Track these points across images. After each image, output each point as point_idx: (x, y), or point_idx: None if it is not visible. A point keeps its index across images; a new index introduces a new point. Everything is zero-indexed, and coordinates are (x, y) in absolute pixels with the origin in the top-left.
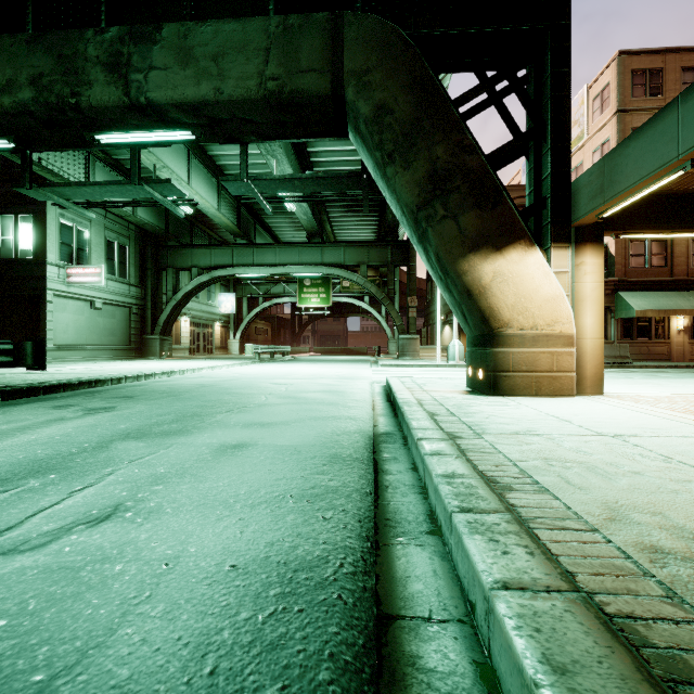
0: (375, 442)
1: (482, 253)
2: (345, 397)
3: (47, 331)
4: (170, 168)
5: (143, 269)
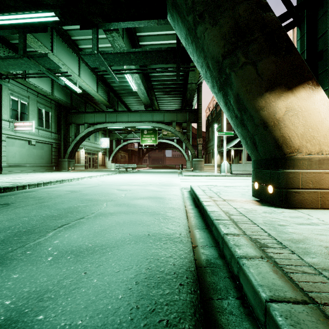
0: (203, 292)
1: (276, 92)
2: (164, 204)
3: (2, 156)
4: (67, 66)
5: (59, 124)
